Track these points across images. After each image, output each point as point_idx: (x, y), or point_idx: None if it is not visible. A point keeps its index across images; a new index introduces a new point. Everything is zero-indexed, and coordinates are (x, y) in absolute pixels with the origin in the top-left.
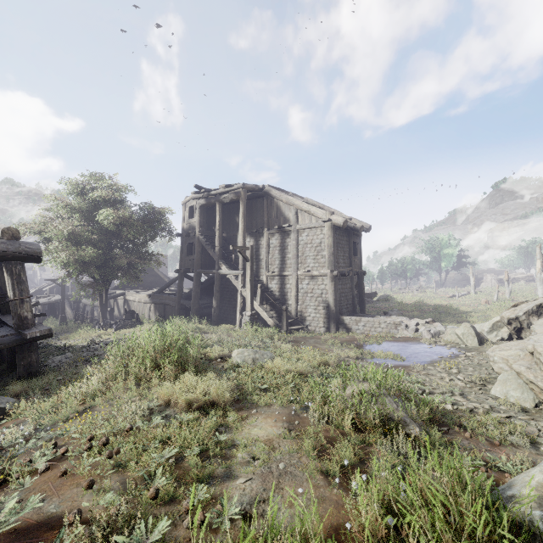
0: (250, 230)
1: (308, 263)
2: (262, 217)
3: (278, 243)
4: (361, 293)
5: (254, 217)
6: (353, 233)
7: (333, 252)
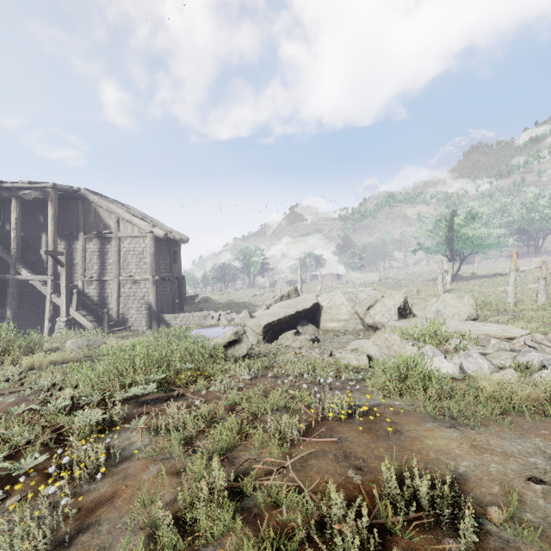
0: (61, 232)
1: (130, 269)
2: (77, 220)
3: (97, 248)
4: (180, 295)
5: (65, 219)
6: (173, 243)
7: (154, 260)
